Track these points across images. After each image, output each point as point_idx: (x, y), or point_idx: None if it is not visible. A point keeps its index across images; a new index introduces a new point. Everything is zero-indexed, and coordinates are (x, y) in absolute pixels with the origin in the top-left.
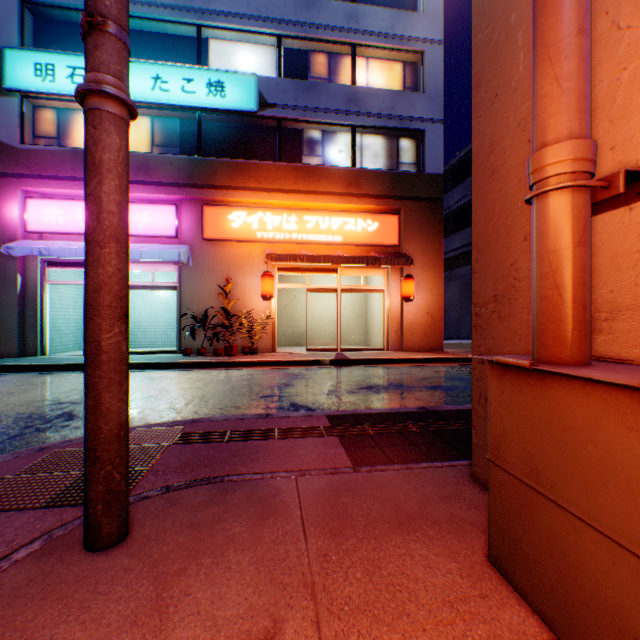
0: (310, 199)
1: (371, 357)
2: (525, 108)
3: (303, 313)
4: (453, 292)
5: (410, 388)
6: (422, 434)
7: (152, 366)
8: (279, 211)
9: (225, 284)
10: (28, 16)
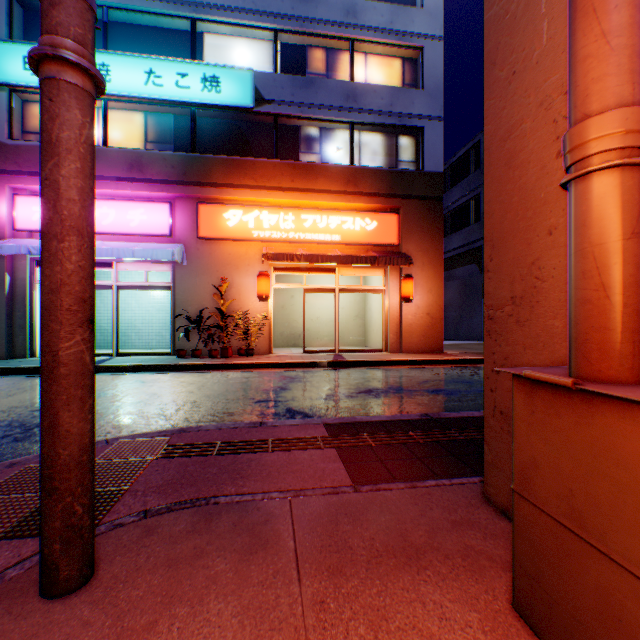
0: (307, 197)
1: (370, 359)
2: (550, 84)
3: (300, 313)
4: (452, 292)
5: (411, 392)
6: (427, 445)
7: (144, 368)
8: (276, 209)
9: (220, 284)
10: (17, 8)
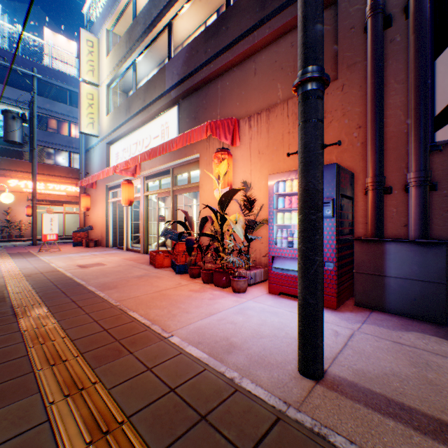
0: (51, 178)
1: None
2: None
3: None
4: None
5: None
6: None
7: None
8: None
9: (6, 209)
10: None
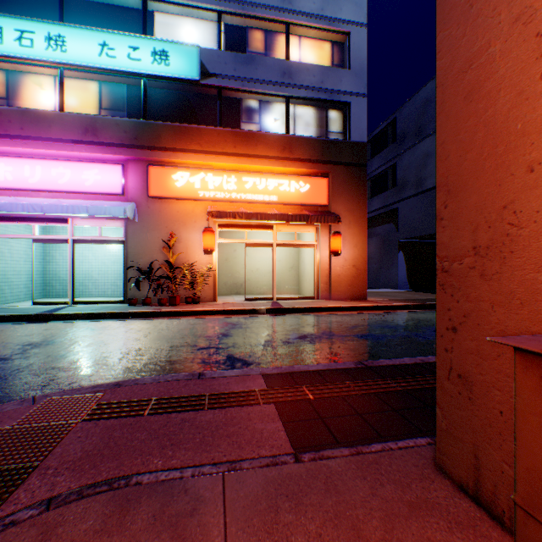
0: (248, 162)
1: (304, 306)
2: None
3: (242, 265)
4: (372, 247)
5: (342, 337)
6: (366, 398)
7: (97, 316)
8: (220, 172)
9: (169, 239)
10: None
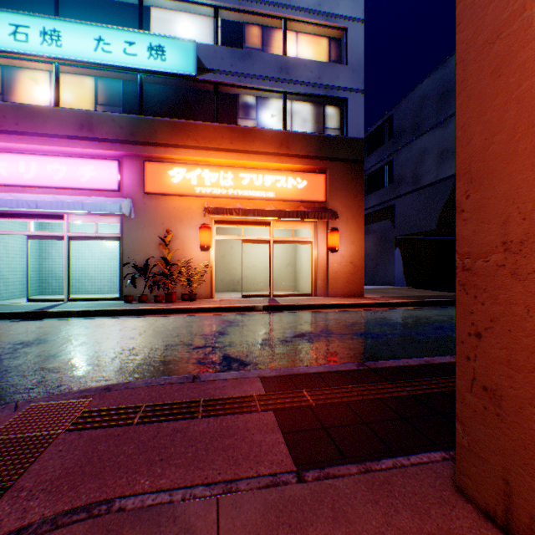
0: (245, 158)
1: (301, 303)
2: None
3: (239, 262)
4: (369, 244)
5: (341, 335)
6: (371, 405)
7: (92, 313)
8: (216, 168)
9: (166, 235)
10: None
